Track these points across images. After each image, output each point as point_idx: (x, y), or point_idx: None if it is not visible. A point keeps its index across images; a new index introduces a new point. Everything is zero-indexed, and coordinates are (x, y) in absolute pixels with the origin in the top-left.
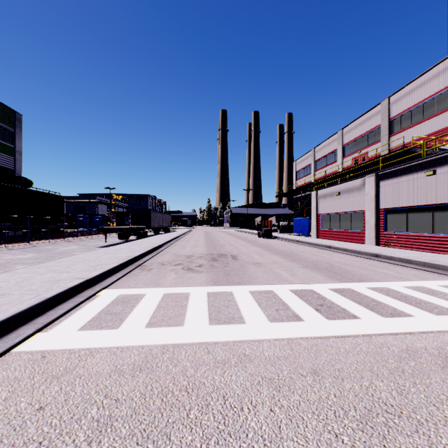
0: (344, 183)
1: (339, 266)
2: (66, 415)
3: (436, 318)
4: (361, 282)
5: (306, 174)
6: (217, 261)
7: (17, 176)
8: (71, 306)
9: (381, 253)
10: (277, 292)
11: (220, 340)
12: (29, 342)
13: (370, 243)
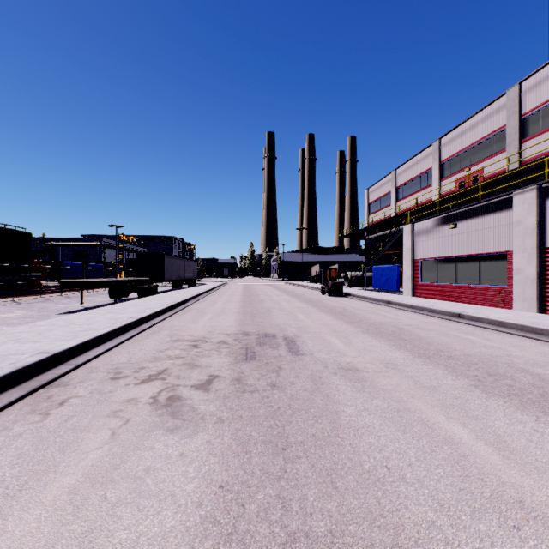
0: (465, 207)
1: None
2: None
3: None
4: None
5: (384, 206)
6: (254, 360)
7: None
8: None
9: None
10: None
11: None
12: None
13: (526, 307)
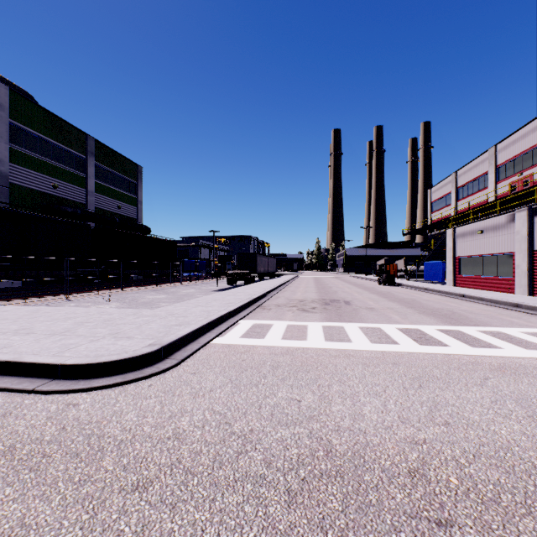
0: (488, 218)
1: (461, 313)
2: (257, 363)
3: (524, 351)
4: (475, 326)
5: (445, 205)
6: (329, 305)
7: (139, 224)
8: (227, 326)
9: (522, 303)
10: (383, 329)
11: (333, 348)
12: (216, 340)
13: (521, 292)
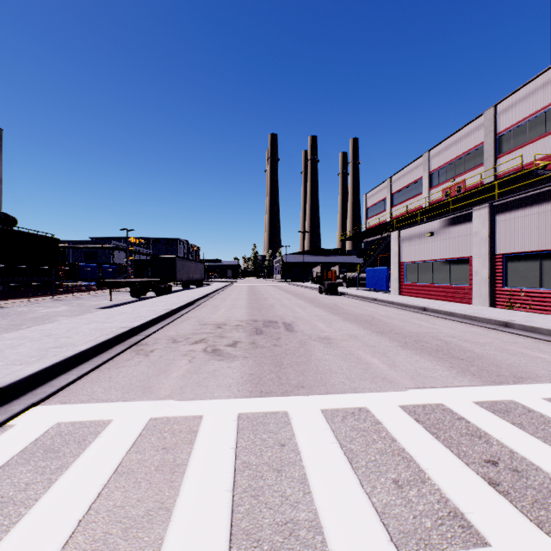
0: (439, 219)
1: (458, 344)
2: None
3: None
4: (523, 383)
5: (380, 211)
6: (262, 334)
7: None
8: None
9: (515, 321)
10: (379, 416)
11: None
12: None
13: (481, 303)
